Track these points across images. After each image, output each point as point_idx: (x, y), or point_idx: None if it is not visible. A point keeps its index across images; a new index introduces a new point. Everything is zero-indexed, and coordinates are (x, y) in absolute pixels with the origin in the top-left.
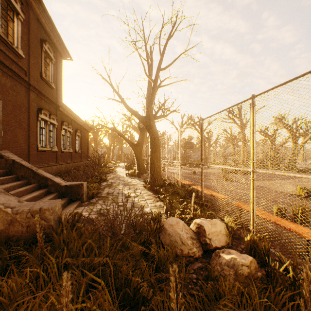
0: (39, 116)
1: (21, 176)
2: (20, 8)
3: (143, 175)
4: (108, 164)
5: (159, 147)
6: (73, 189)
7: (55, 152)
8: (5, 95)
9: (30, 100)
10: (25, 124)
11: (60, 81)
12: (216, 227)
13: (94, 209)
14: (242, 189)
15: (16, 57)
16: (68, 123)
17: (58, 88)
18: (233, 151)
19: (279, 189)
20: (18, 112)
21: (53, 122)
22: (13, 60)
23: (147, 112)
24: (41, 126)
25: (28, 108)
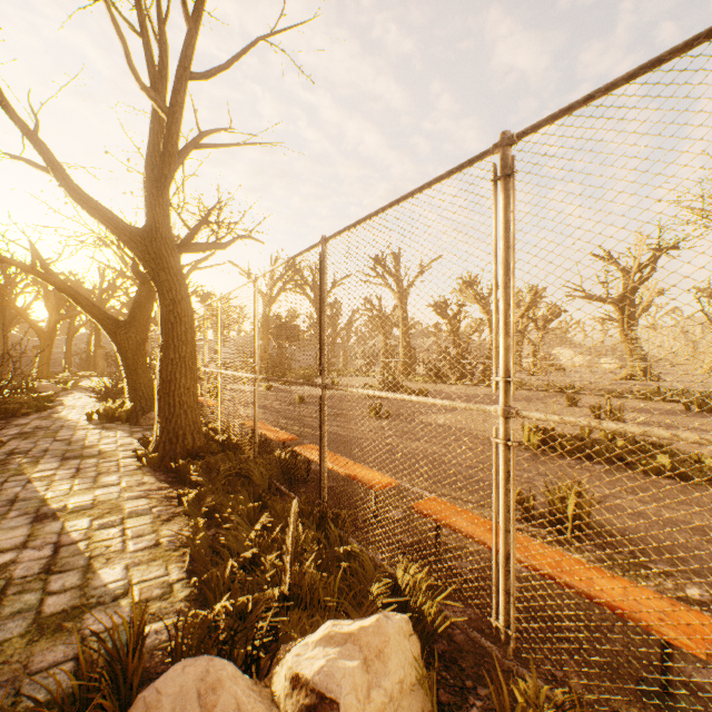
0: None
1: None
2: None
3: (149, 417)
4: (38, 385)
5: (193, 332)
6: None
7: None
8: None
9: None
10: None
11: None
12: (387, 668)
13: None
14: (416, 440)
15: None
16: None
17: None
18: (383, 348)
19: (487, 432)
20: None
21: None
22: None
23: (149, 217)
24: None
25: None
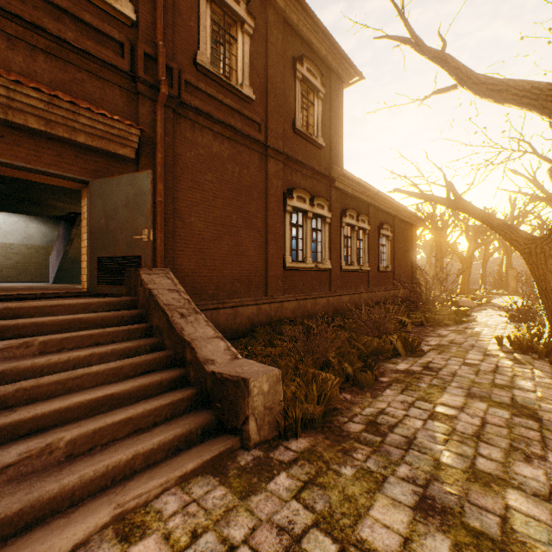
0: (286, 204)
1: (155, 327)
2: (244, 12)
3: None
4: (458, 300)
5: None
6: (225, 391)
7: (326, 272)
8: (218, 172)
9: (268, 175)
10: (258, 221)
11: (336, 131)
12: None
13: (204, 539)
14: None
15: (241, 103)
16: (360, 212)
17: (333, 144)
18: None
19: None
20: (244, 201)
21: (320, 212)
22: (233, 107)
23: None
24: (298, 223)
25: (266, 191)
